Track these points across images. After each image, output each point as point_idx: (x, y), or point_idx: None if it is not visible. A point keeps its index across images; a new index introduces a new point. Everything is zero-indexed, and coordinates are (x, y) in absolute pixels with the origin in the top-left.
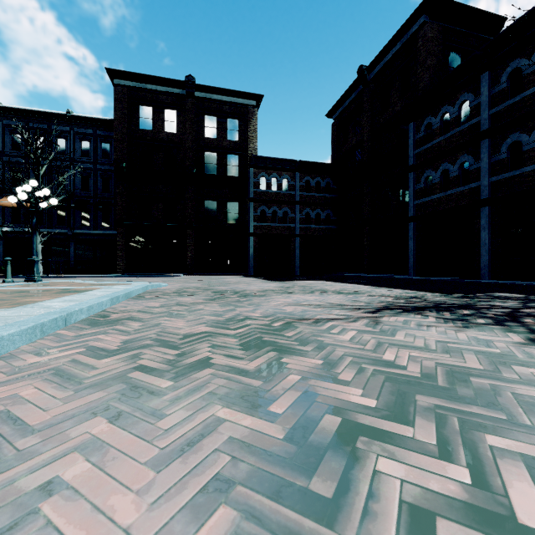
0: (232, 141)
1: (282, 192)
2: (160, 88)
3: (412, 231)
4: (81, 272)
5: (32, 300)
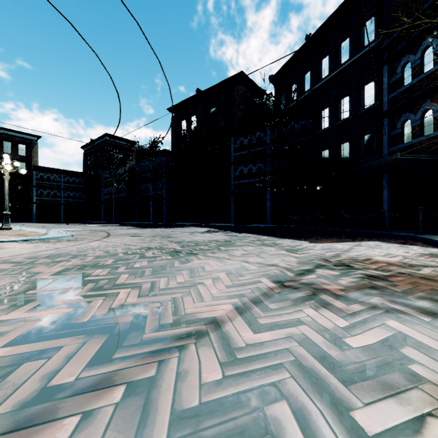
0: (22, 156)
1: (54, 183)
2: None
3: (103, 207)
4: None
5: None
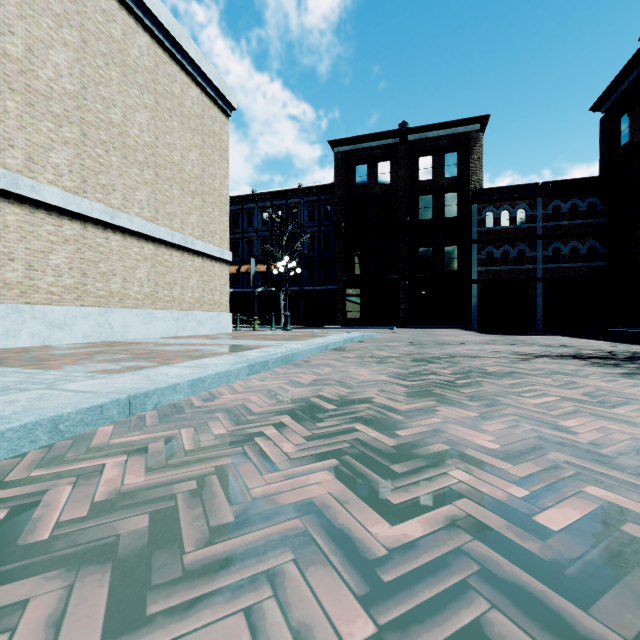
0: (450, 178)
1: (517, 227)
2: (374, 143)
3: None
4: (309, 324)
5: (301, 339)
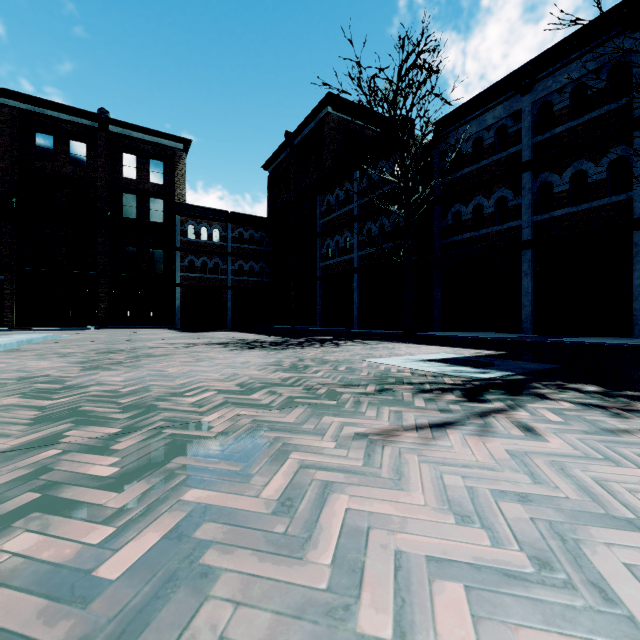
0: (156, 184)
1: (213, 243)
2: (65, 116)
3: (319, 289)
4: None
5: None
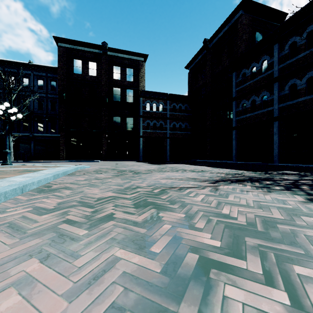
0: (130, 81)
1: (159, 112)
2: (86, 49)
3: (234, 135)
4: (38, 159)
5: (3, 176)
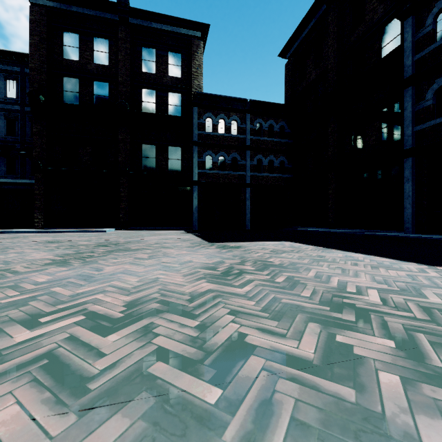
0: (174, 77)
1: (231, 136)
2: (88, 10)
3: (410, 169)
4: None
5: None
